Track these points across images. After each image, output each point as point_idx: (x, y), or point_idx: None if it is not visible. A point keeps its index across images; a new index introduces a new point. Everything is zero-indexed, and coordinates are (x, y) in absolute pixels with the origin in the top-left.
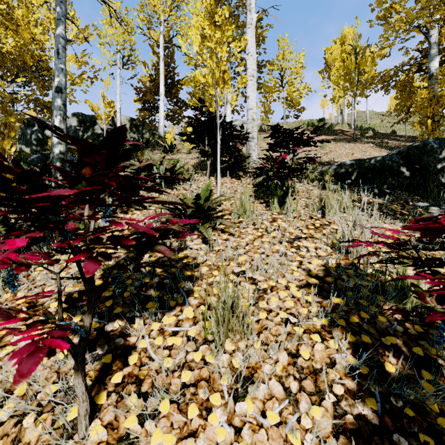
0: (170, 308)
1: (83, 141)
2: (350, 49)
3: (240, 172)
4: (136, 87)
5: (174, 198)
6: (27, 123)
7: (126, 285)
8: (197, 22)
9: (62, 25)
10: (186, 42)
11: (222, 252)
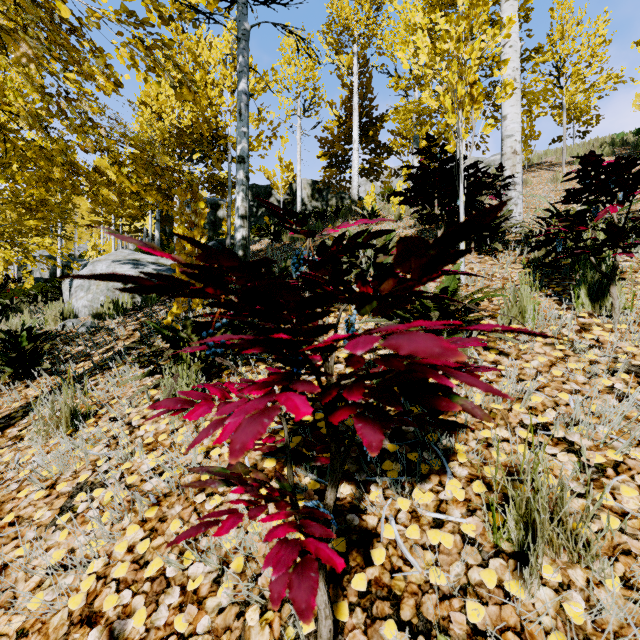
0: (421, 476)
1: (412, 239)
2: None
3: (496, 243)
4: (321, 139)
5: None
6: None
7: (345, 427)
8: (425, 18)
9: (244, 78)
10: (409, 53)
11: (493, 384)
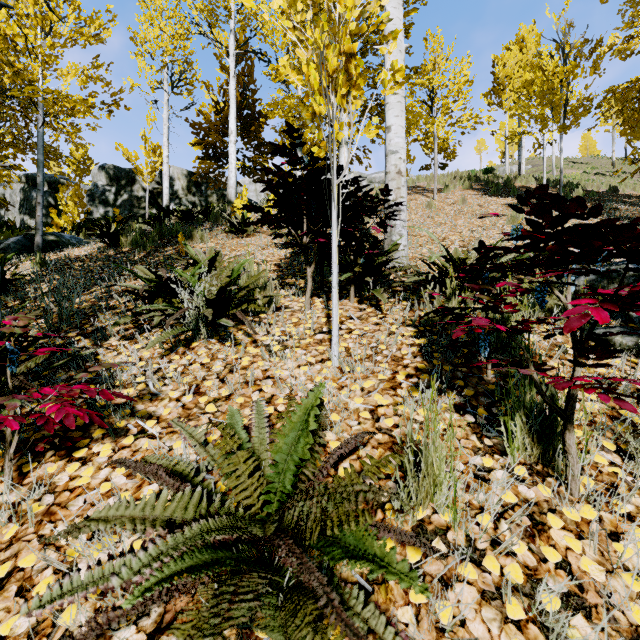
0: None
1: None
2: (532, 59)
3: (381, 291)
4: (193, 123)
5: (196, 439)
6: (32, 181)
7: None
8: None
9: None
10: None
11: None
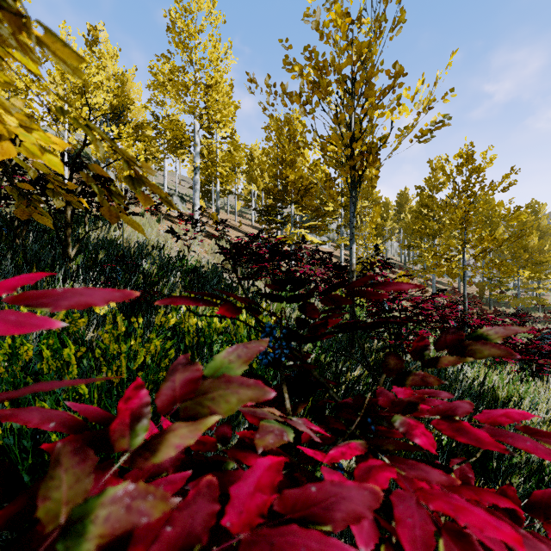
0: None
1: None
2: None
3: None
4: None
5: None
6: None
7: None
8: None
9: None
10: None
11: None
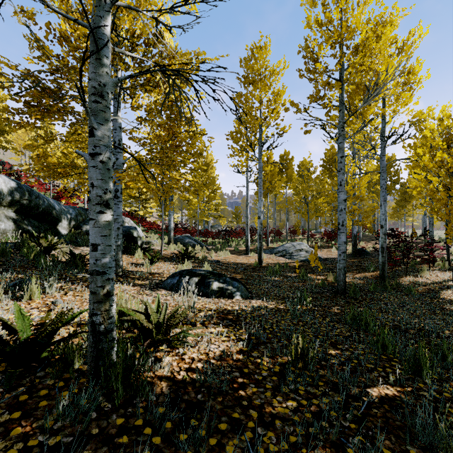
0: None
1: None
2: None
3: None
4: None
5: None
6: None
7: None
8: None
9: None
10: None
11: None
